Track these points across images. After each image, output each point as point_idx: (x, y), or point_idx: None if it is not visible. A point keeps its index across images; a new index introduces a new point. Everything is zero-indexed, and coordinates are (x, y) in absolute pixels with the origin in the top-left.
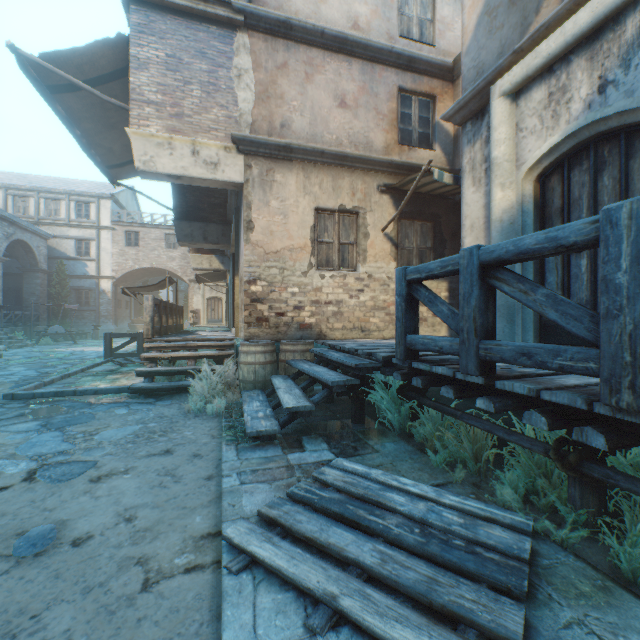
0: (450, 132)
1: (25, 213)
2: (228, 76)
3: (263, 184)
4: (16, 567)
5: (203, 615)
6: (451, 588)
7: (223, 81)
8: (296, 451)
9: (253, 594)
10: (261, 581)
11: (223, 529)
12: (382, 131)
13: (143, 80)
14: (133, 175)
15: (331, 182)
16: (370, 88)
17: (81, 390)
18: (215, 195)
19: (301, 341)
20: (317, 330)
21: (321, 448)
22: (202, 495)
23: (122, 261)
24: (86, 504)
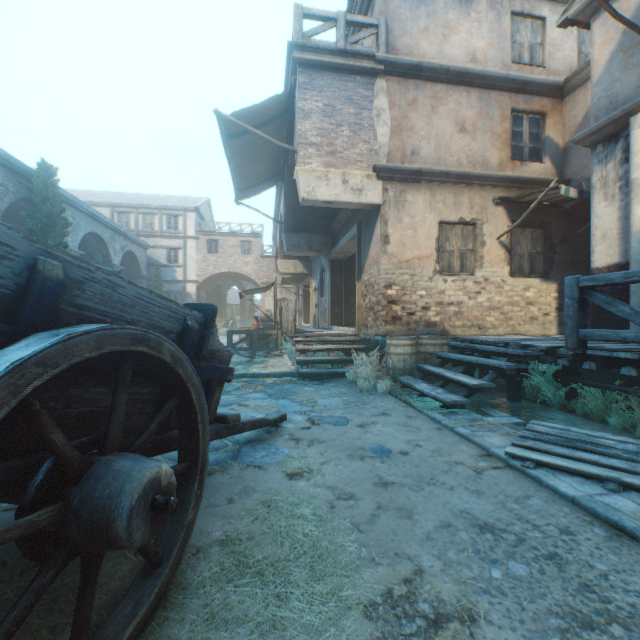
0: (559, 145)
1: (127, 227)
2: (369, 116)
3: (397, 204)
4: (385, 461)
5: (530, 484)
6: None
7: (365, 121)
8: (487, 416)
9: (556, 477)
10: (553, 472)
11: (494, 451)
12: (496, 150)
13: (307, 127)
14: (252, 195)
15: (452, 198)
16: (486, 113)
17: (257, 374)
18: (320, 209)
19: (432, 336)
20: (440, 327)
21: (504, 415)
22: (448, 437)
23: (204, 267)
24: (376, 437)
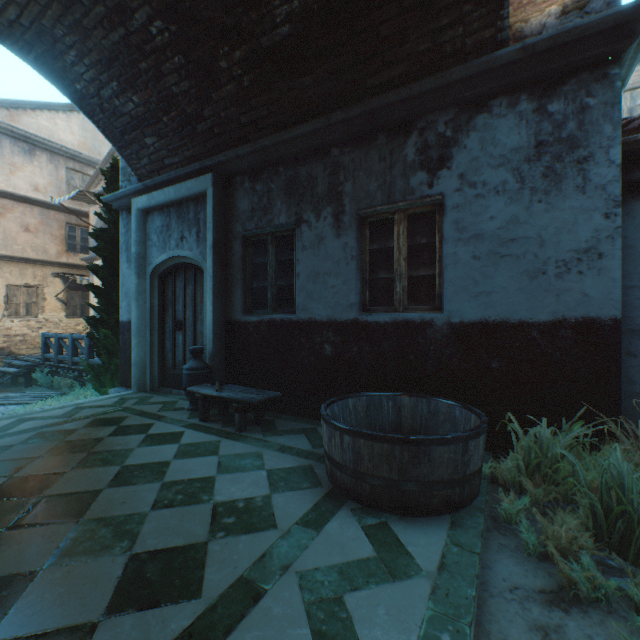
0: None
1: None
2: None
3: None
4: None
5: None
6: (36, 398)
7: None
8: None
9: None
10: None
11: None
12: (56, 245)
13: None
14: None
15: (20, 271)
16: (48, 222)
17: None
18: None
19: None
20: (9, 350)
21: (9, 393)
22: None
23: None
24: None
